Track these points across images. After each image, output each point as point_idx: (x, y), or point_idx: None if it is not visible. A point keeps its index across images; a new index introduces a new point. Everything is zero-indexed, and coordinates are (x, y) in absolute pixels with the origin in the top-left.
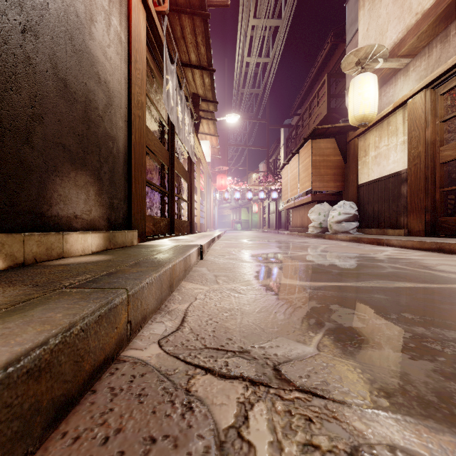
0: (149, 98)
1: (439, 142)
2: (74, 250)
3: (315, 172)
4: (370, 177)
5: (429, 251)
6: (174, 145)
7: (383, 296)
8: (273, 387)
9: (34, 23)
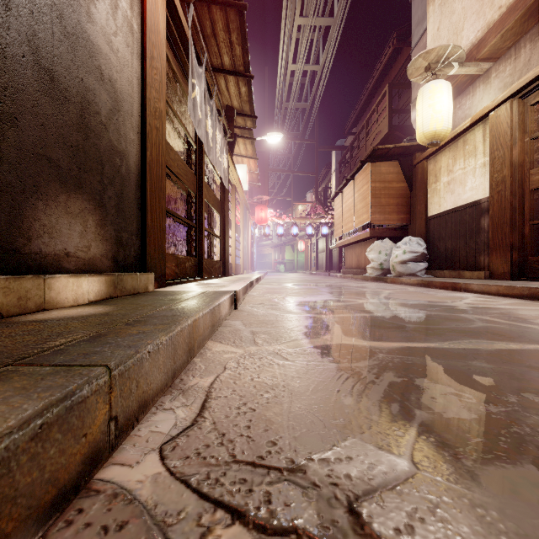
0: (171, 108)
1: (529, 163)
2: (62, 299)
3: (375, 201)
4: (441, 207)
5: (519, 299)
6: (202, 168)
7: (485, 364)
8: None
9: None
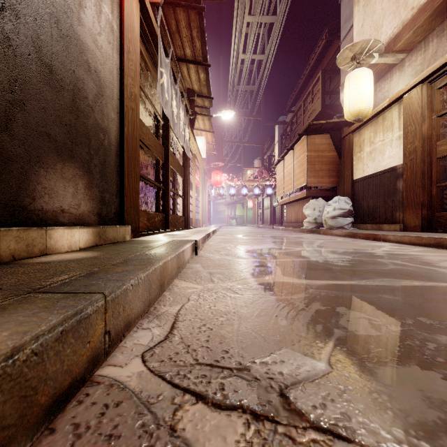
0: (144, 92)
1: (436, 136)
2: (59, 246)
3: (310, 167)
4: (365, 172)
5: (427, 247)
6: (169, 140)
7: (392, 297)
8: (282, 423)
9: (14, 2)
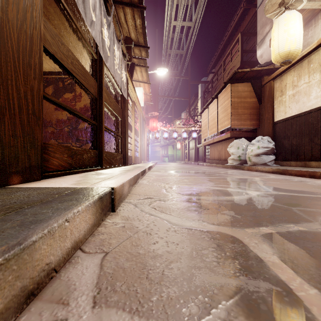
0: (63, 4)
1: None
2: None
3: (234, 111)
4: (287, 114)
5: None
6: (102, 75)
7: None
8: None
9: None
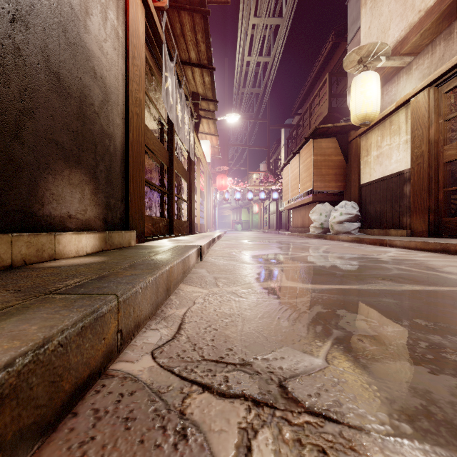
0: (148, 96)
1: (443, 141)
2: (67, 251)
3: (317, 171)
4: (372, 176)
5: (433, 252)
6: (173, 144)
7: (392, 300)
8: (280, 408)
9: (24, 13)
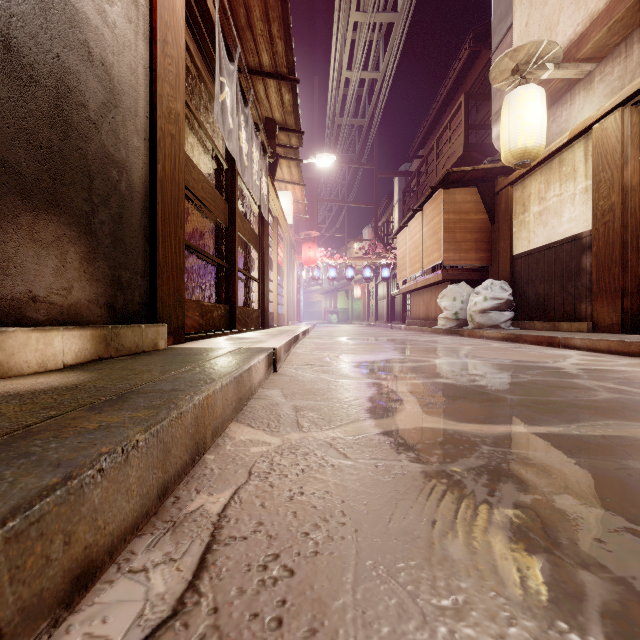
0: (194, 114)
1: None
2: (18, 363)
3: (448, 237)
4: (531, 243)
5: (638, 357)
6: (235, 193)
7: None
8: None
9: None
